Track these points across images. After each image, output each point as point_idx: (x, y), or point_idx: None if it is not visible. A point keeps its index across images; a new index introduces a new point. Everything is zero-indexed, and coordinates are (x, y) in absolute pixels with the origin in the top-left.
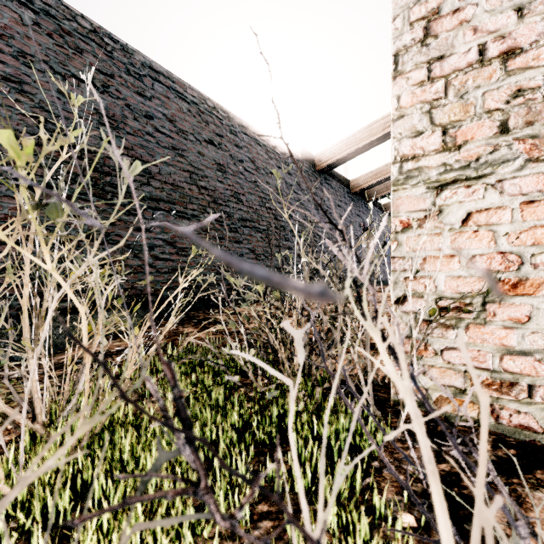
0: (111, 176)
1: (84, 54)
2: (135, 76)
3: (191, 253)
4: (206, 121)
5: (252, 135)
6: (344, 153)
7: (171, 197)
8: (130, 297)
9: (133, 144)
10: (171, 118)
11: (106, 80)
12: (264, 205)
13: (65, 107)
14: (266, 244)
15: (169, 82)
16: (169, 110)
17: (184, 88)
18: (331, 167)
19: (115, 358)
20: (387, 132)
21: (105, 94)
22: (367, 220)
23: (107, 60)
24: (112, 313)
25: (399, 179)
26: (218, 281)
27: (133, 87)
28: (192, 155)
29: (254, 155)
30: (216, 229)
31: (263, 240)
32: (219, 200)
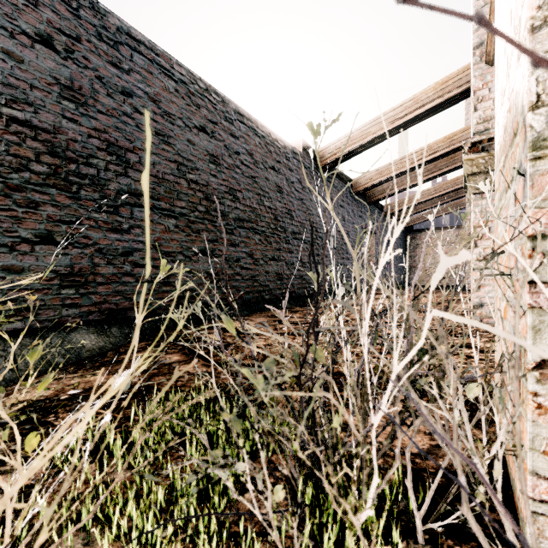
0: (77, 163)
1: (40, 8)
2: (109, 43)
3: (179, 258)
4: (196, 104)
5: (250, 124)
6: (349, 148)
7: (154, 192)
8: (102, 312)
9: (106, 125)
10: (154, 98)
11: (70, 43)
12: (263, 203)
13: (12, 72)
14: (265, 247)
15: (152, 54)
16: (152, 88)
17: (170, 64)
18: (334, 164)
19: (60, 414)
20: (396, 125)
21: (69, 61)
22: (430, 217)
23: (71, 19)
24: (78, 334)
25: (547, 137)
26: (210, 291)
27: (105, 56)
28: (180, 144)
29: (252, 146)
30: (208, 230)
31: (262, 243)
32: (212, 196)
